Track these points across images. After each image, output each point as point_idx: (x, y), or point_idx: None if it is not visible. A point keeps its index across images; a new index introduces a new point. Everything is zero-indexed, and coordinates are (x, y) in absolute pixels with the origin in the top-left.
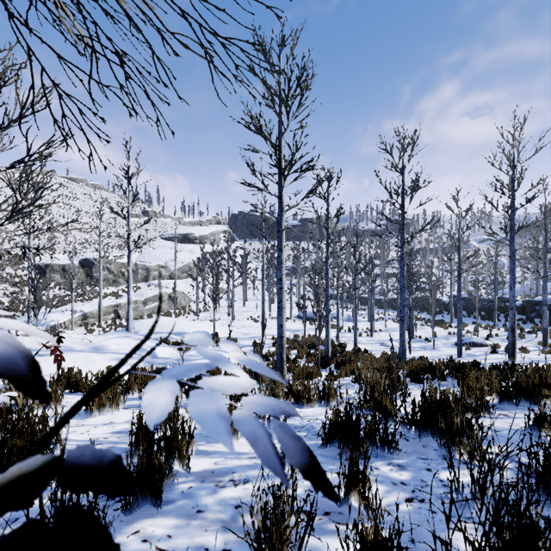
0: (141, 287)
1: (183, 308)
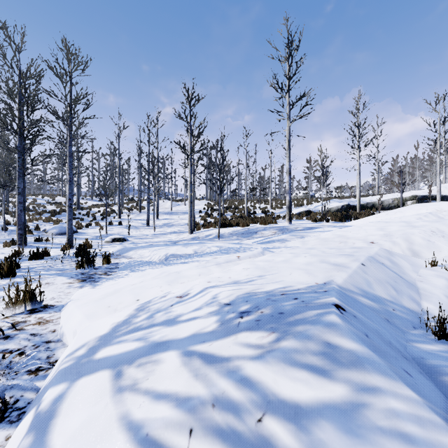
0: None
1: None
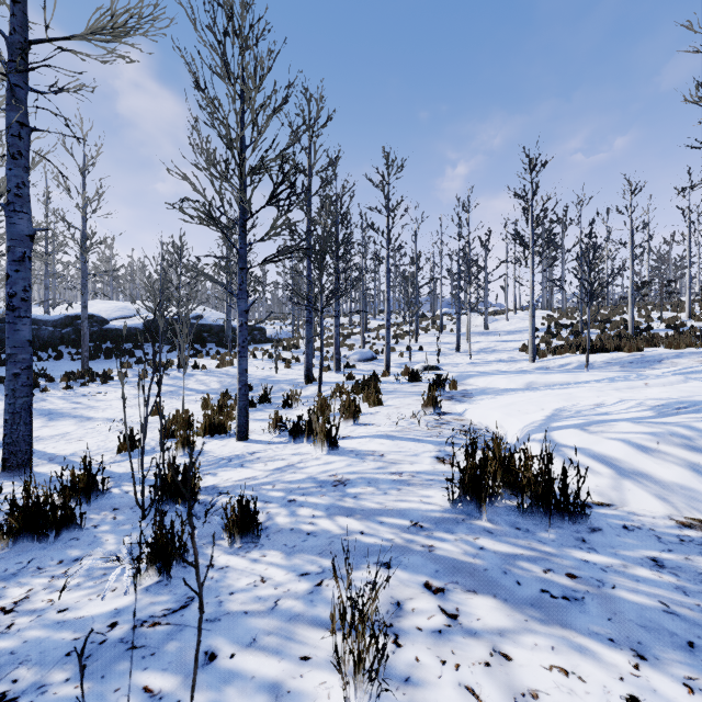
0: None
1: None
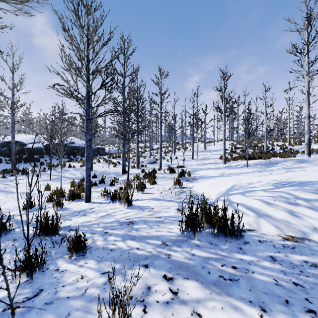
0: None
1: None
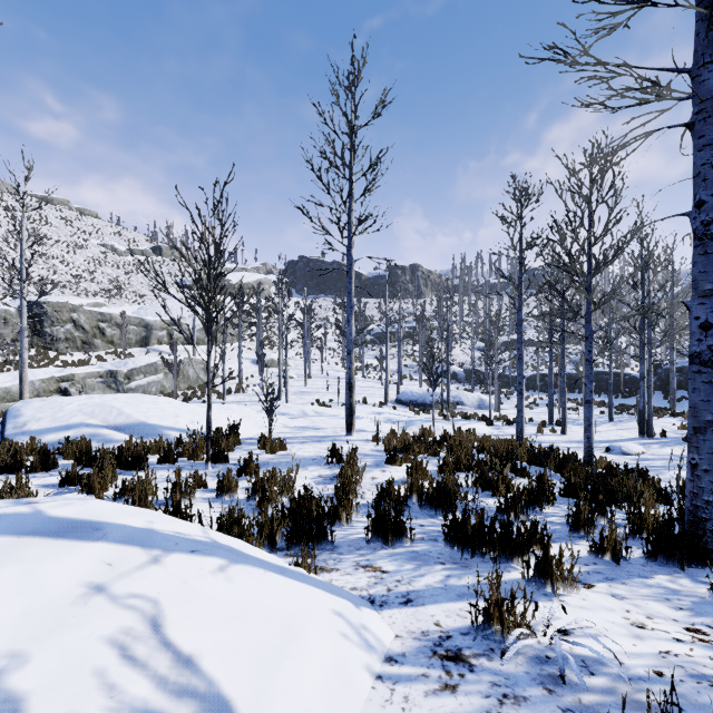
0: (134, 355)
1: (201, 387)
